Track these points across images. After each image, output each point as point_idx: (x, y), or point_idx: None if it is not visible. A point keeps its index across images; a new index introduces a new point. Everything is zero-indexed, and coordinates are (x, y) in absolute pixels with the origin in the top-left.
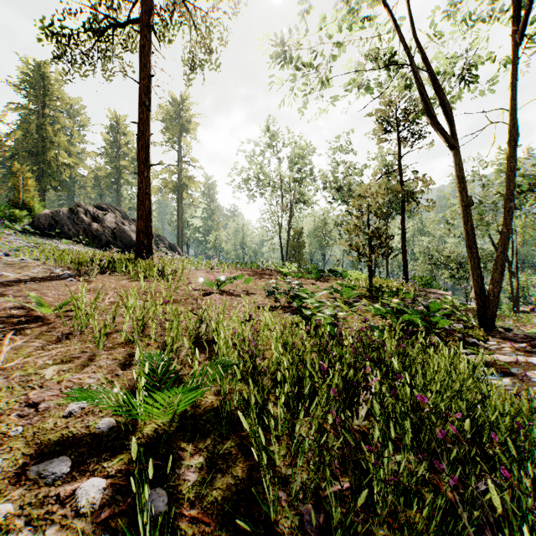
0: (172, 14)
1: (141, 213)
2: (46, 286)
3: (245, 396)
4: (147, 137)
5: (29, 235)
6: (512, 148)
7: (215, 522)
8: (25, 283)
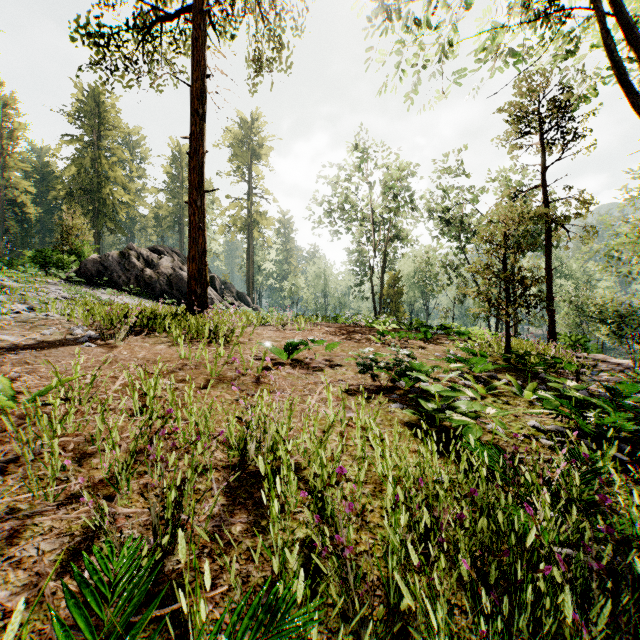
0: None
1: (193, 253)
2: (45, 357)
3: None
4: (201, 155)
5: (74, 284)
6: None
7: None
8: (20, 352)
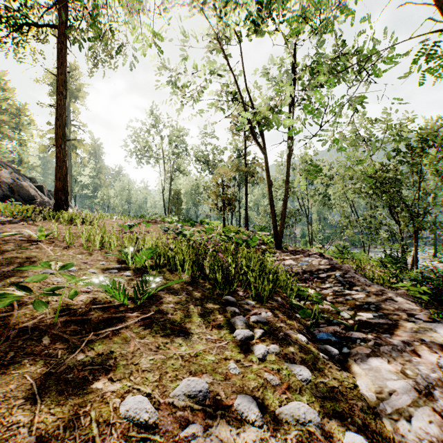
0: (80, 22)
1: (60, 176)
2: (13, 227)
3: (168, 254)
4: (64, 119)
5: None
6: (288, 158)
7: (165, 278)
8: None
